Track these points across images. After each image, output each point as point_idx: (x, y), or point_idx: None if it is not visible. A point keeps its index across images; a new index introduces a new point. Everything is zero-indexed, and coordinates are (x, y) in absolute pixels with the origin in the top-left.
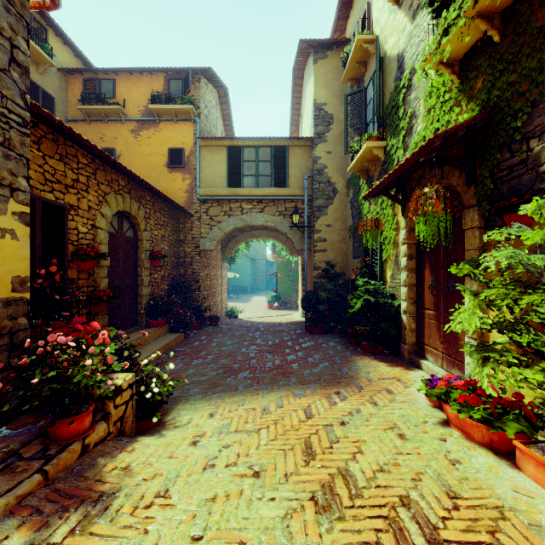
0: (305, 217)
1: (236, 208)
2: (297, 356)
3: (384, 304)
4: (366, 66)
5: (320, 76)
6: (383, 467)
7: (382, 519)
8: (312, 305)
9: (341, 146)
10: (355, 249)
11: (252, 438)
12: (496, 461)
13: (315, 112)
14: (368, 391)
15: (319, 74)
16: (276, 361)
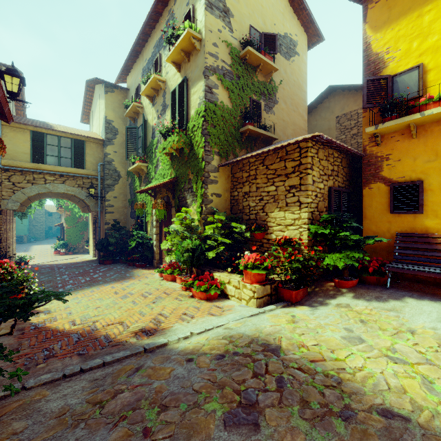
0: (99, 190)
1: (39, 178)
2: (99, 275)
3: (146, 243)
4: (138, 116)
5: (110, 102)
6: (141, 289)
7: (139, 295)
8: (105, 247)
9: (124, 149)
10: (132, 213)
11: (92, 296)
12: (172, 283)
13: (106, 125)
14: (138, 278)
15: (109, 101)
16: (87, 278)
